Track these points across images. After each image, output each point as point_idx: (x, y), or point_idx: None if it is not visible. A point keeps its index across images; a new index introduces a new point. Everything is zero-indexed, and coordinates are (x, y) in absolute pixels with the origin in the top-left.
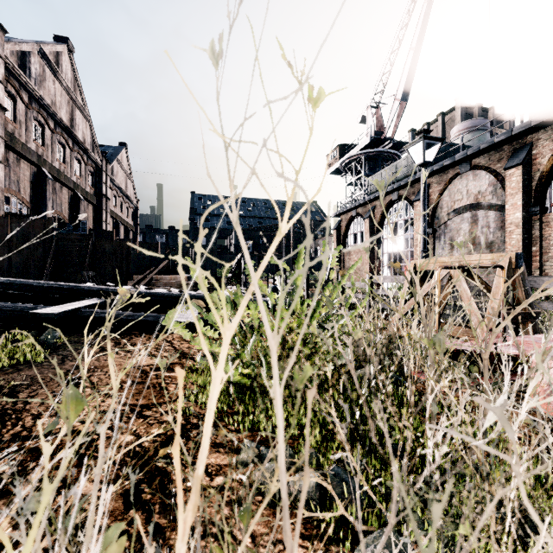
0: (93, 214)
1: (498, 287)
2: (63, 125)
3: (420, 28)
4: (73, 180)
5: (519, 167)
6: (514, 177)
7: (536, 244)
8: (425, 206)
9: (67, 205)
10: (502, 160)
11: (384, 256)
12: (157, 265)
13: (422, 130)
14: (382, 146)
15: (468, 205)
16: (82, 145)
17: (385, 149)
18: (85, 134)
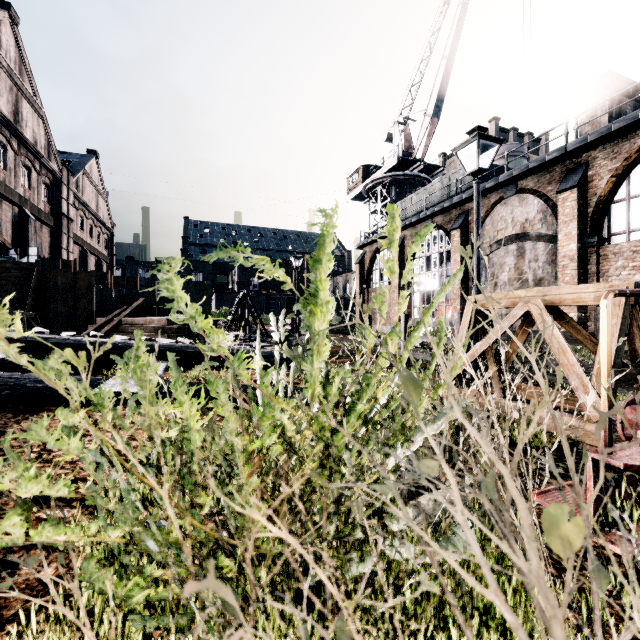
0: (50, 239)
1: (612, 332)
2: (2, 118)
3: (454, 33)
4: (18, 192)
5: (574, 190)
6: (568, 202)
7: (592, 281)
8: (479, 227)
9: (10, 225)
10: (553, 182)
11: (415, 295)
12: (131, 305)
13: (475, 128)
14: (411, 169)
15: (514, 235)
16: (32, 148)
17: (415, 172)
18: (36, 133)
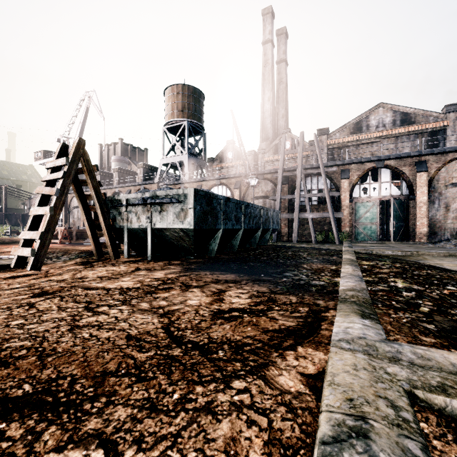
0: None
1: None
2: None
3: (84, 116)
4: None
5: None
6: None
7: None
8: None
9: None
10: None
11: None
12: None
13: None
14: None
15: (77, 206)
16: None
17: None
18: None
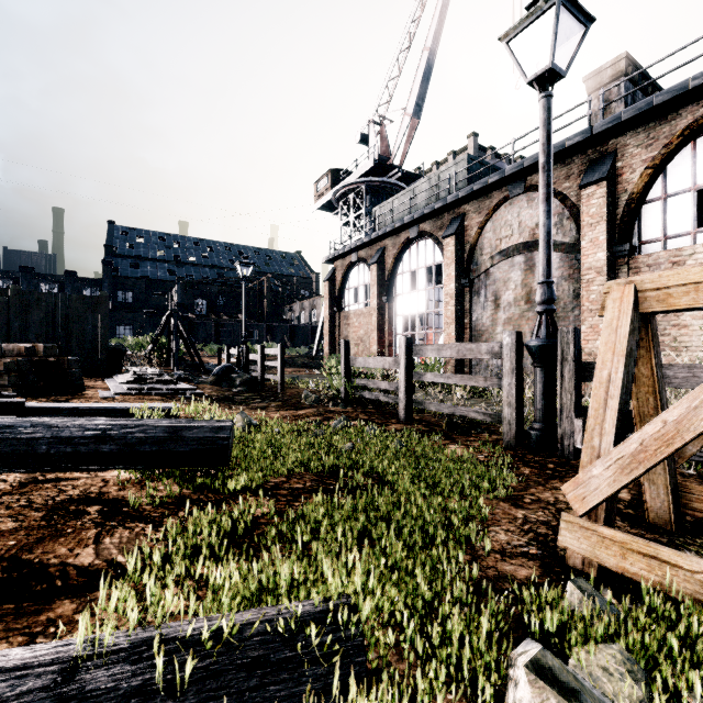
0: None
1: None
2: None
3: (437, 22)
4: None
5: (603, 183)
6: (595, 199)
7: None
8: (550, 177)
9: None
10: (572, 177)
11: (397, 320)
12: None
13: None
14: (388, 176)
15: (522, 243)
16: None
17: (392, 179)
18: None
